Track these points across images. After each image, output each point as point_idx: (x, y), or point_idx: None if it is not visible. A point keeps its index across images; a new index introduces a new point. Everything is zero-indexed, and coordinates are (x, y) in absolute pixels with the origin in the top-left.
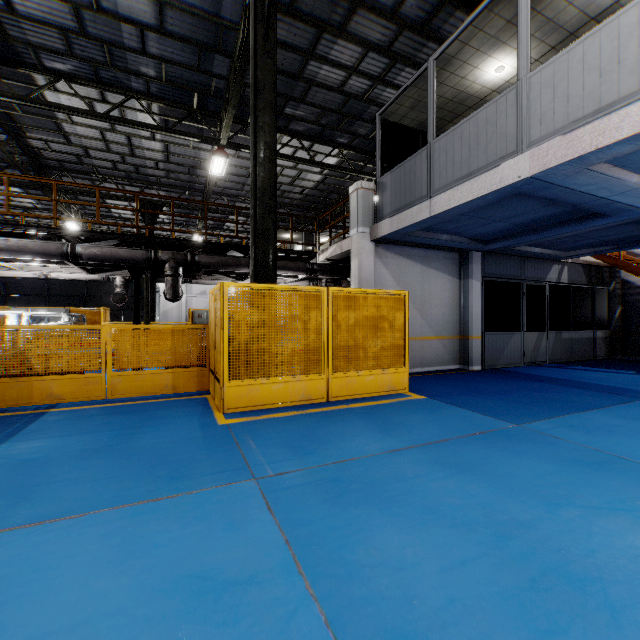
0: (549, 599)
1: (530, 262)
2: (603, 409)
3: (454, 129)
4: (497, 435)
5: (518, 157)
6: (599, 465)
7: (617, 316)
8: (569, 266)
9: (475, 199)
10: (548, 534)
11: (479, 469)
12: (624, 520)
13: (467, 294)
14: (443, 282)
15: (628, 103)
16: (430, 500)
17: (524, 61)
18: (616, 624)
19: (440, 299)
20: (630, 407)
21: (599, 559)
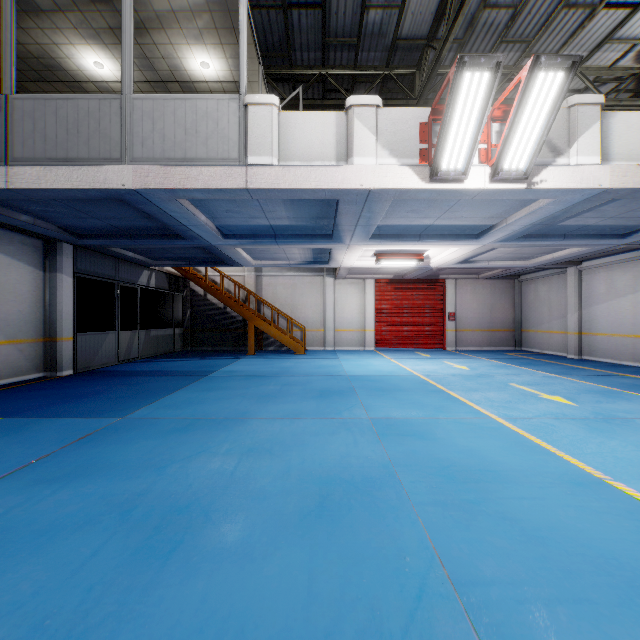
0: (169, 531)
1: (124, 264)
2: (185, 388)
3: (47, 98)
4: (105, 432)
5: (123, 166)
6: (188, 428)
7: (189, 317)
8: (157, 273)
9: (75, 189)
10: (162, 490)
11: (93, 468)
12: (206, 457)
13: (56, 290)
14: (21, 272)
15: (203, 165)
16: (41, 522)
17: (128, 80)
18: (209, 518)
19: (16, 293)
20: (200, 383)
21: (195, 487)
